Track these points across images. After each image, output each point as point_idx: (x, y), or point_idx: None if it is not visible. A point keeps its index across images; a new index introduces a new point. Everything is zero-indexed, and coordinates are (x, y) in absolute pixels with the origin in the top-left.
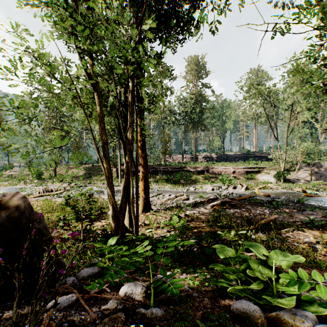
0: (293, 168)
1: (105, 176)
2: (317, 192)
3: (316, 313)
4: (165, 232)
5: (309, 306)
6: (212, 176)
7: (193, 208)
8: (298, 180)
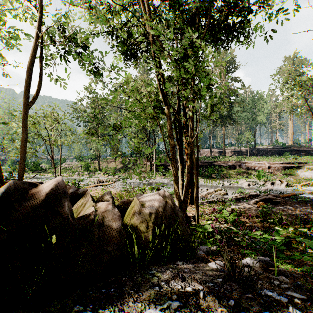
0: None
1: (173, 174)
2: None
3: None
4: (217, 224)
5: None
6: (245, 170)
7: (235, 203)
8: None
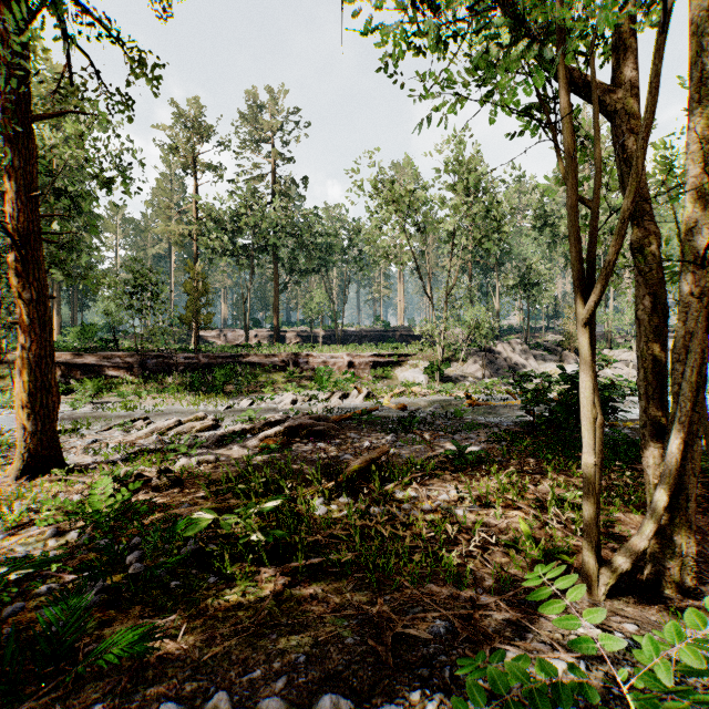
0: (458, 357)
1: None
2: (490, 397)
3: None
4: (44, 537)
5: None
6: (306, 373)
7: (211, 450)
8: (464, 378)
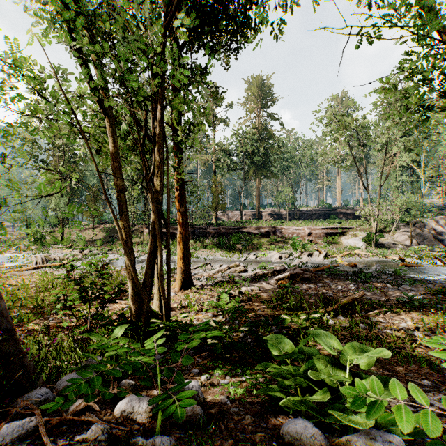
0: (388, 229)
1: (121, 237)
2: (419, 260)
3: (405, 436)
4: (209, 316)
5: (396, 425)
6: (281, 239)
7: (251, 283)
8: (394, 245)
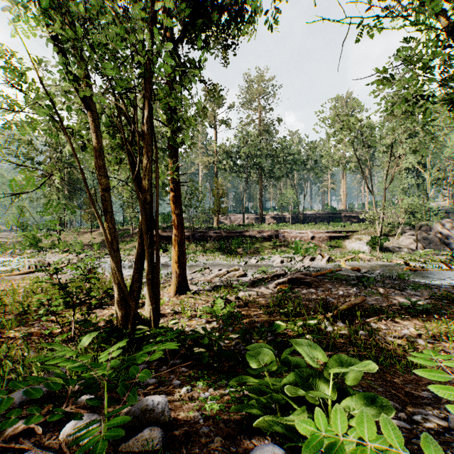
0: (393, 233)
1: (106, 239)
2: (424, 264)
3: None
4: (203, 323)
5: (384, 451)
6: (283, 243)
7: (250, 288)
8: (399, 249)
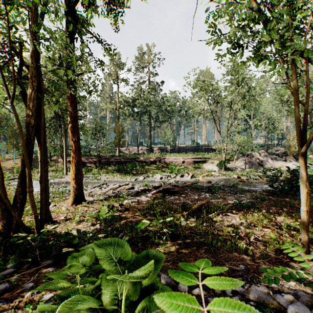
0: (232, 158)
1: None
2: (249, 178)
3: None
4: (88, 225)
5: None
6: (164, 166)
7: (134, 197)
8: (235, 168)
